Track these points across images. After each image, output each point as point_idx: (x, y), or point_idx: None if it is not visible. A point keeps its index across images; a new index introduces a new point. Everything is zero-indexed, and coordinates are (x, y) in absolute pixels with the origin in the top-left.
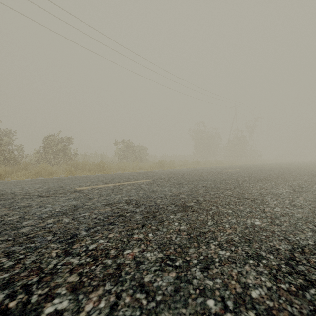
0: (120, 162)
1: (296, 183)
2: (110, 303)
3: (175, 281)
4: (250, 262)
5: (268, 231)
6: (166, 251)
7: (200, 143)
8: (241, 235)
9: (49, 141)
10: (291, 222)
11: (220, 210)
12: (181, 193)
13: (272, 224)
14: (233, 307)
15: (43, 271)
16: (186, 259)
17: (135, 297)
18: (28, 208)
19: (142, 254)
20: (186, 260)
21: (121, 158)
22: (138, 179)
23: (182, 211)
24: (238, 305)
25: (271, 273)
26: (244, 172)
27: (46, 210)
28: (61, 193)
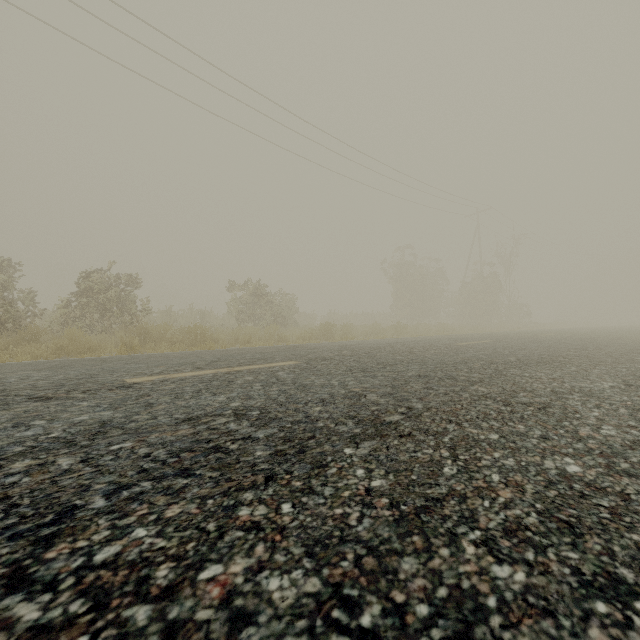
0: (239, 327)
1: (626, 370)
2: None
3: None
4: (598, 612)
5: (610, 493)
6: (331, 568)
7: (405, 289)
8: (541, 508)
9: (89, 282)
10: None
11: (470, 432)
12: (369, 390)
13: (613, 472)
14: None
15: None
16: (395, 600)
17: None
18: None
19: (255, 581)
20: (395, 607)
21: (243, 319)
22: (274, 361)
23: (375, 436)
24: None
25: None
26: (502, 345)
27: (24, 435)
28: (87, 391)
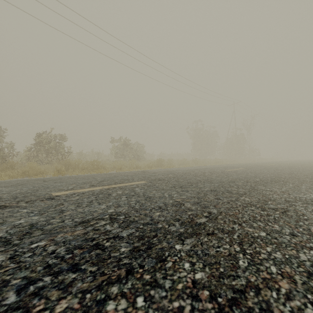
0: (116, 161)
1: None
2: None
3: None
4: None
5: None
6: None
7: (198, 141)
8: (312, 299)
9: (40, 138)
10: None
11: (248, 231)
12: (185, 200)
13: None
14: None
15: None
16: None
17: None
18: None
19: None
20: None
21: (118, 157)
22: (133, 181)
23: (193, 235)
24: None
25: None
26: (249, 171)
27: None
28: (28, 201)
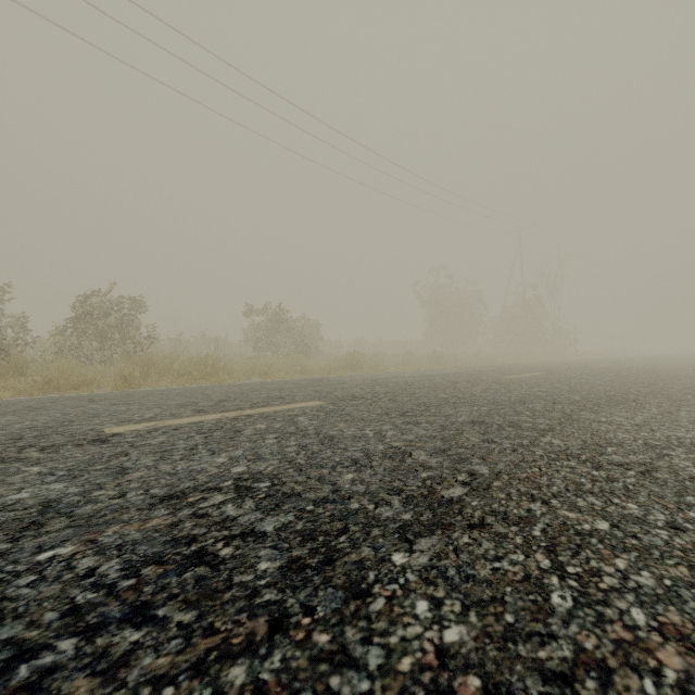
0: (256, 356)
1: None
2: None
3: None
4: None
5: None
6: None
7: (440, 314)
8: None
9: (87, 306)
10: None
11: (566, 517)
12: (415, 445)
13: None
14: None
15: None
16: None
17: None
18: None
19: None
20: None
21: (261, 348)
22: (293, 401)
23: (434, 528)
24: None
25: None
26: (557, 379)
27: None
28: (47, 447)
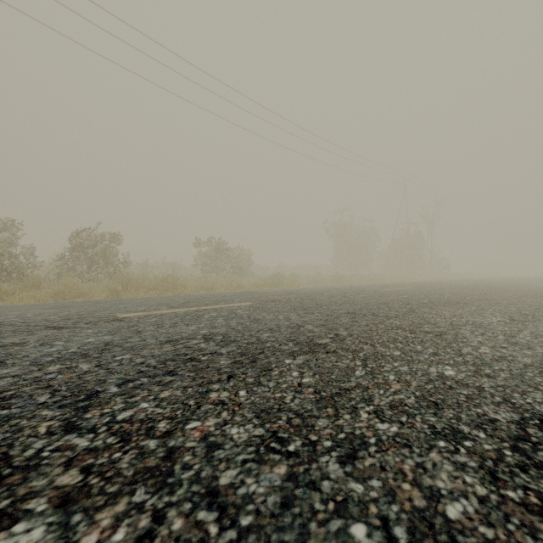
0: (204, 276)
1: (515, 309)
2: (137, 532)
3: (284, 484)
4: (439, 446)
5: (471, 387)
6: (271, 424)
7: (343, 245)
8: (419, 395)
9: (80, 239)
10: (512, 371)
11: (379, 350)
12: (307, 323)
13: (477, 375)
14: (407, 541)
15: (10, 463)
16: (311, 439)
17: (194, 520)
18: (18, 347)
19: (222, 429)
20: (311, 442)
21: (207, 270)
22: (233, 302)
23: (308, 352)
24: (418, 537)
25: (484, 468)
26: (420, 291)
27: (51, 350)
28: (89, 322)
